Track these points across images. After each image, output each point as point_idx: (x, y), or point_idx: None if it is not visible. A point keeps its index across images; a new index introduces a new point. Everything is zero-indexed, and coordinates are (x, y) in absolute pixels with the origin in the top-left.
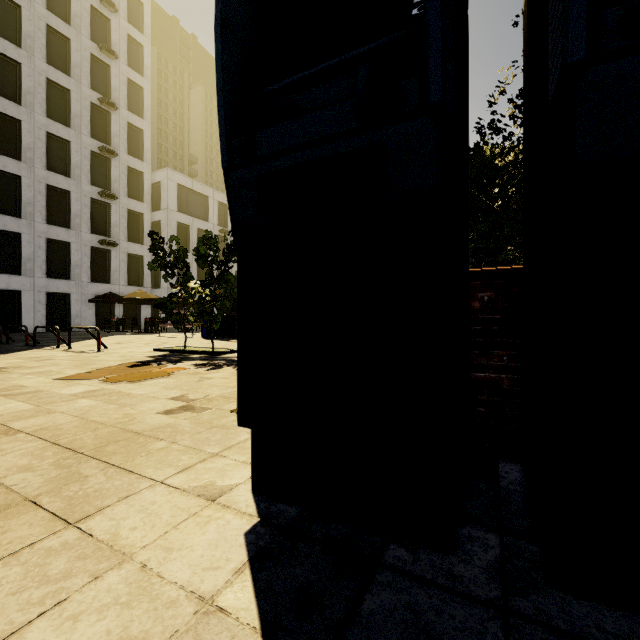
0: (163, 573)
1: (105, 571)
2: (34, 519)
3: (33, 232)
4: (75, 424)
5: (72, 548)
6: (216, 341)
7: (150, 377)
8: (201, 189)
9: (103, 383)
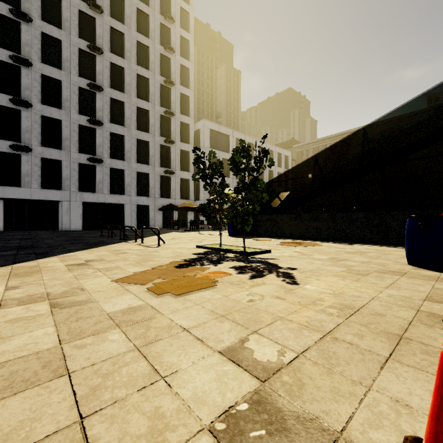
0: None
1: None
2: None
3: (130, 168)
4: None
5: None
6: (240, 239)
7: (195, 288)
8: (225, 131)
9: (149, 293)
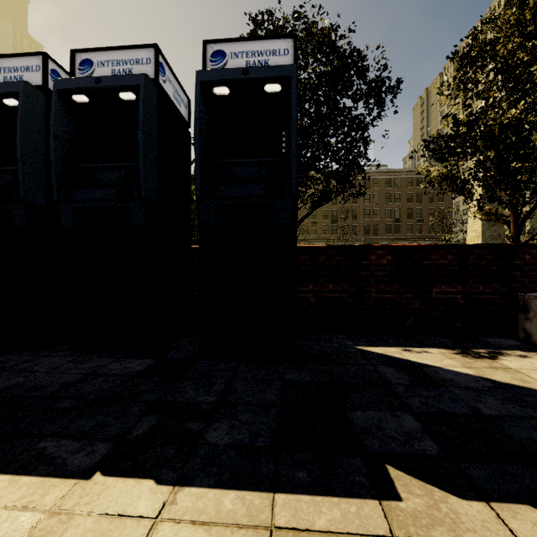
0: None
1: None
2: None
3: None
4: None
5: None
6: None
7: None
8: None
9: None
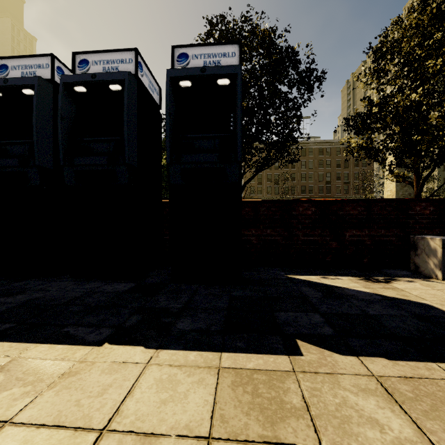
0: None
1: None
2: None
3: None
4: None
5: None
6: None
7: None
8: None
9: None
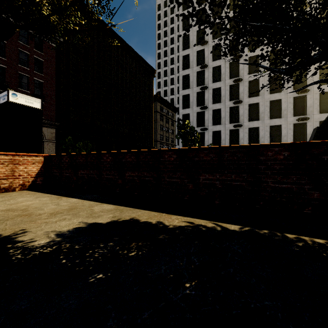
0: None
1: None
2: None
3: (264, 125)
4: None
5: None
6: None
7: None
8: None
9: None
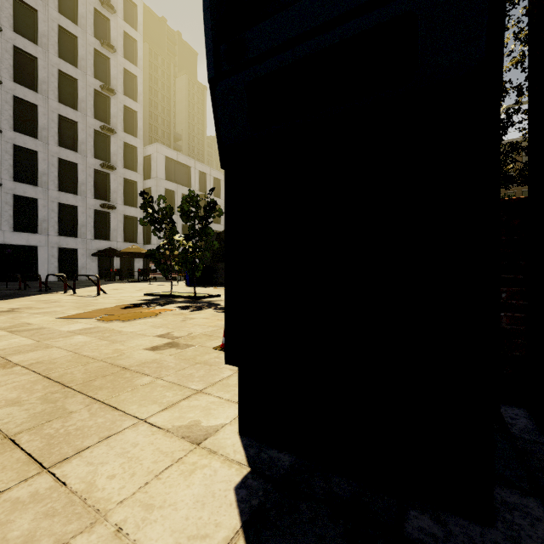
0: (140, 542)
1: (73, 535)
2: (8, 461)
3: (47, 198)
4: (68, 358)
5: (41, 501)
6: (197, 288)
7: (140, 317)
8: (185, 160)
9: (98, 322)
